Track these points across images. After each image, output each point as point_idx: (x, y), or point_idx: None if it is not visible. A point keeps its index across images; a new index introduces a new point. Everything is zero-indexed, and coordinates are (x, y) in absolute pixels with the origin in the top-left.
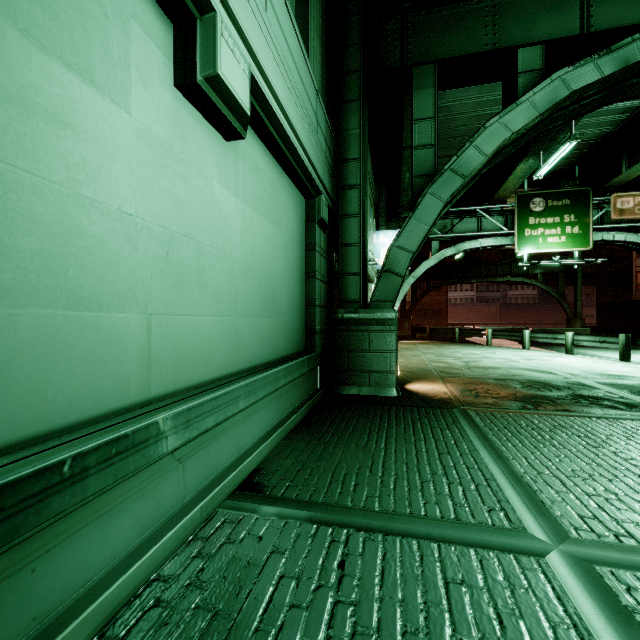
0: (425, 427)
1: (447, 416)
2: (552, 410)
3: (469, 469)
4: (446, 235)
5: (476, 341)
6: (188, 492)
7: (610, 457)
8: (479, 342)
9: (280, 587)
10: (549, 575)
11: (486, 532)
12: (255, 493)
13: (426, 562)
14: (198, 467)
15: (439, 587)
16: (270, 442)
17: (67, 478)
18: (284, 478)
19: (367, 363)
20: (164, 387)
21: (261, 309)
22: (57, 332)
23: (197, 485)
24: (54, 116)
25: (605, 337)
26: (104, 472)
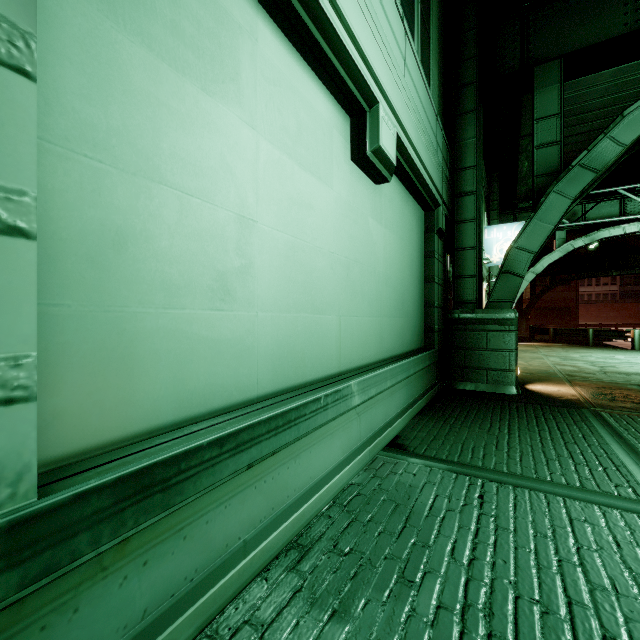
0: (549, 421)
1: (574, 415)
2: None
3: (597, 456)
4: (575, 223)
5: (618, 345)
6: (361, 437)
7: None
8: (622, 346)
9: (437, 500)
10: None
11: (611, 498)
12: (401, 450)
13: (552, 506)
14: (366, 422)
15: (564, 520)
16: (404, 418)
17: (322, 407)
18: (421, 443)
19: (484, 361)
20: (346, 365)
21: (395, 311)
22: (308, 327)
23: (365, 435)
24: (307, 205)
25: None
26: (333, 408)
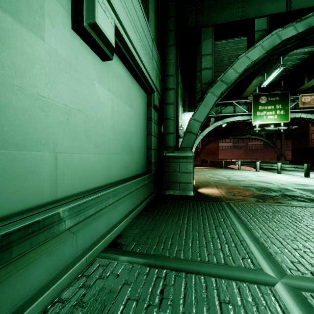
0: (208, 212)
1: (219, 206)
2: (272, 202)
3: (231, 235)
4: (218, 115)
5: (233, 167)
6: (79, 250)
7: (304, 228)
8: (234, 168)
9: (127, 306)
10: (277, 297)
11: (241, 271)
12: (117, 249)
13: (209, 290)
14: (85, 236)
15: (216, 305)
16: (127, 220)
17: None
18: (133, 240)
19: (178, 178)
20: (65, 193)
21: (122, 150)
22: None
23: (84, 246)
24: None
25: (297, 165)
26: (23, 243)
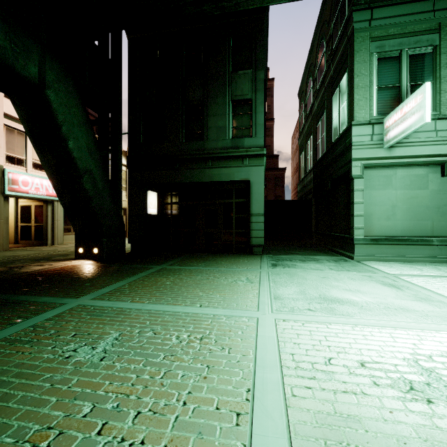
0: None
1: None
2: None
3: None
4: None
5: None
6: (442, 255)
7: None
8: None
9: None
10: None
11: None
12: None
13: None
14: (446, 252)
15: None
16: None
17: (415, 241)
18: None
19: None
20: (437, 235)
21: None
22: (415, 224)
23: (445, 256)
24: (415, 197)
25: None
26: (421, 242)
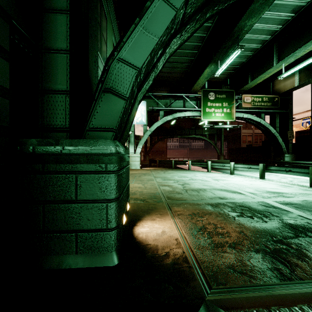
0: None
1: None
2: None
3: None
4: (167, 108)
5: (182, 167)
6: None
7: None
8: (183, 167)
9: None
10: None
11: None
12: None
13: None
14: None
15: None
16: None
17: None
18: None
19: (73, 219)
20: None
21: None
22: None
23: None
24: None
25: (251, 165)
26: None
